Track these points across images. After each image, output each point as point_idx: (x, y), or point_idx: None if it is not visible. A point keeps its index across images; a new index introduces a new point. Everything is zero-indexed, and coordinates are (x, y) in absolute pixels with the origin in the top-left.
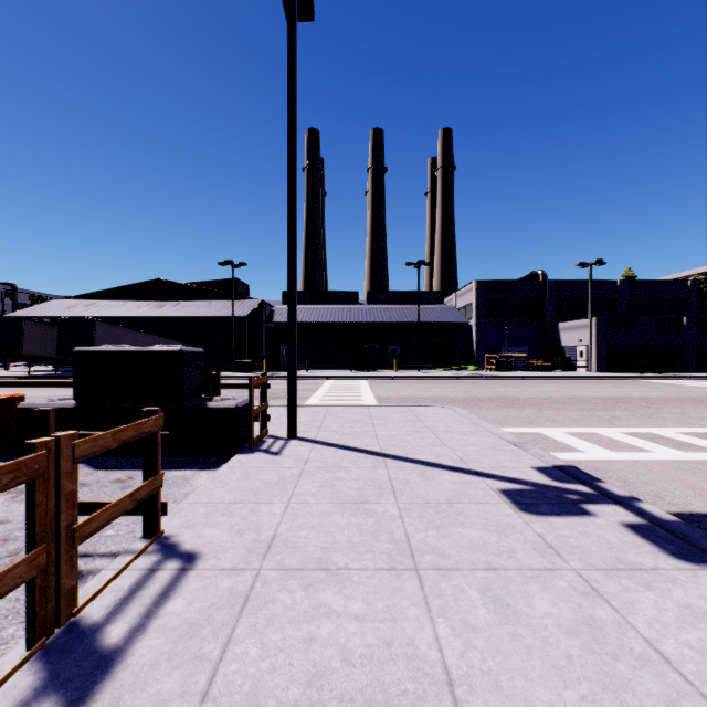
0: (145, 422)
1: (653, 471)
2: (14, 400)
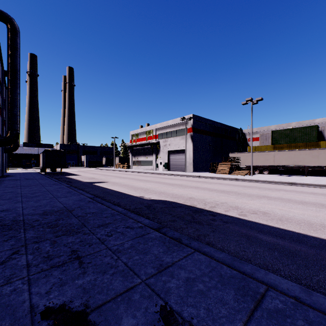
0: None
1: None
2: None
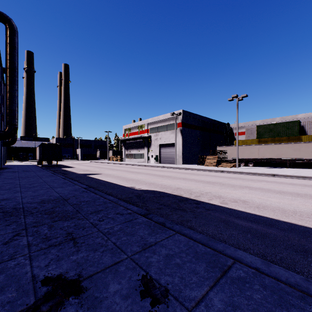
0: None
1: None
2: None
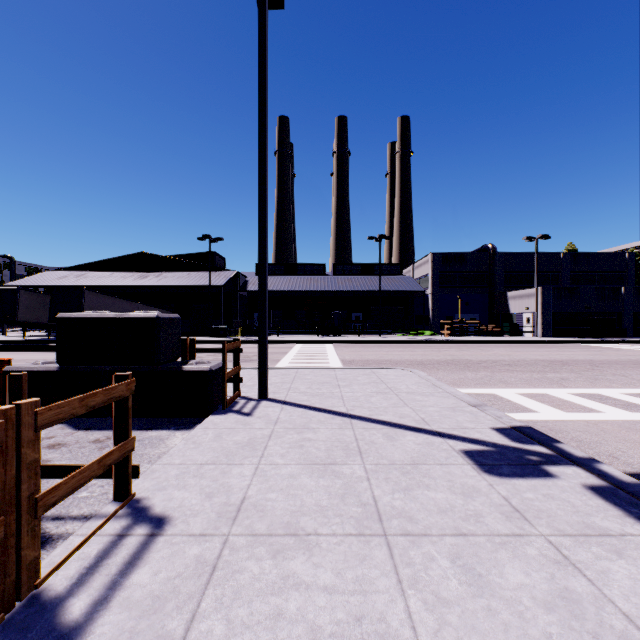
0: (115, 387)
1: (605, 431)
2: (1, 363)
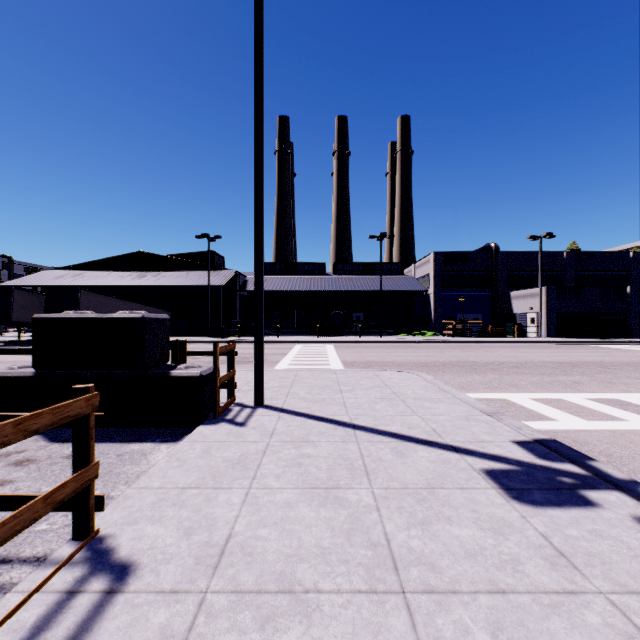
0: (70, 404)
1: (634, 443)
2: None
